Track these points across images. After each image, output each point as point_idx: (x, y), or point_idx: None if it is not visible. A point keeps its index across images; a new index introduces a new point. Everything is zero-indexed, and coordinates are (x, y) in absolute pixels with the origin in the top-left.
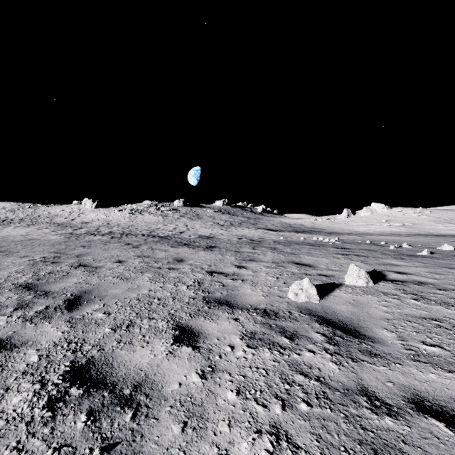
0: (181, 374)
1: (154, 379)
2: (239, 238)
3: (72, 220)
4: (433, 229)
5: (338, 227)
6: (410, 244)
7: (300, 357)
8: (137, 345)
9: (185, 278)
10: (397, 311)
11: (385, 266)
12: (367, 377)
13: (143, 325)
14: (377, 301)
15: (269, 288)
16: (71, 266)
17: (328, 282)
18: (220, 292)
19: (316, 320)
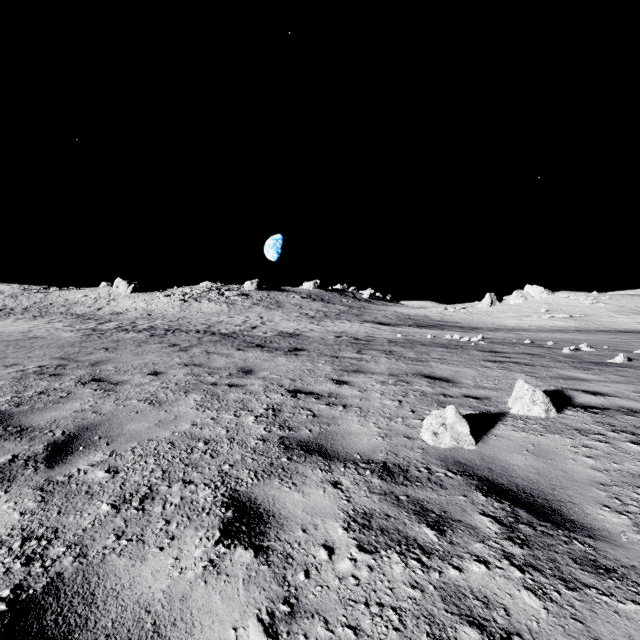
0: (227, 623)
1: (170, 637)
2: (338, 336)
3: (98, 309)
4: (614, 323)
5: (478, 319)
6: (591, 346)
7: (462, 576)
8: (152, 544)
9: (254, 402)
10: (614, 466)
11: (565, 381)
12: (610, 635)
13: (170, 498)
14: (573, 447)
15: (389, 420)
16: (78, 381)
17: (483, 410)
18: (308, 428)
19: (476, 487)
